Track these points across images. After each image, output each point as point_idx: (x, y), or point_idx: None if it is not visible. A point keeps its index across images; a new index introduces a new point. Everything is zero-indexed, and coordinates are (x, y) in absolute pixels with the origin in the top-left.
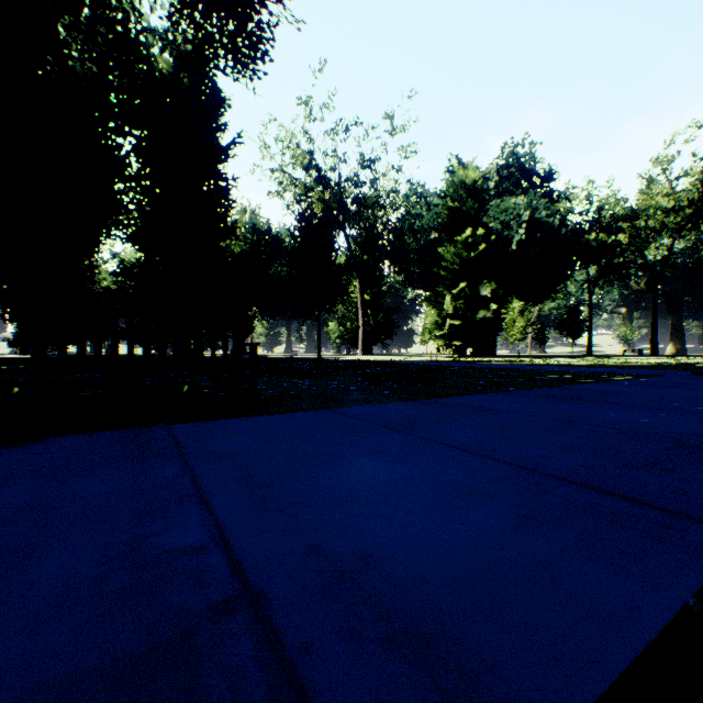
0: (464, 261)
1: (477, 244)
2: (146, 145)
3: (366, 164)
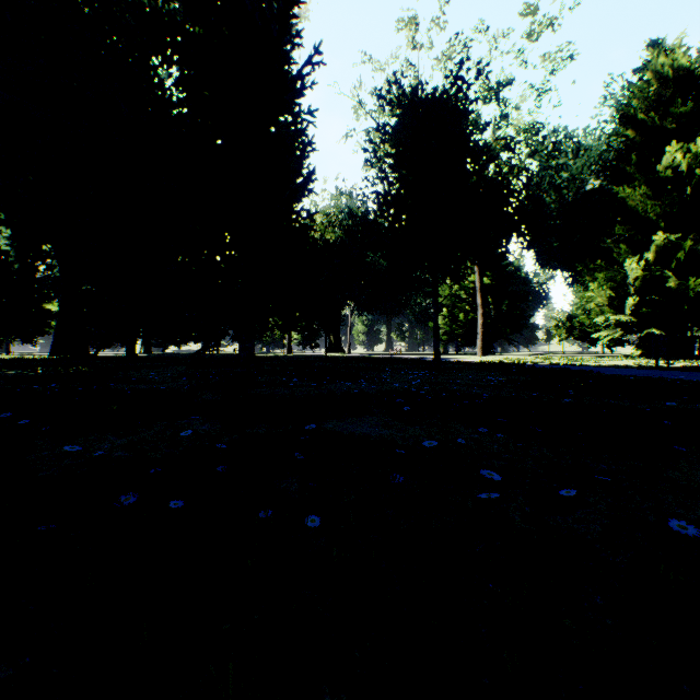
0: (665, 205)
1: (691, 173)
2: (194, 73)
3: (492, 90)
